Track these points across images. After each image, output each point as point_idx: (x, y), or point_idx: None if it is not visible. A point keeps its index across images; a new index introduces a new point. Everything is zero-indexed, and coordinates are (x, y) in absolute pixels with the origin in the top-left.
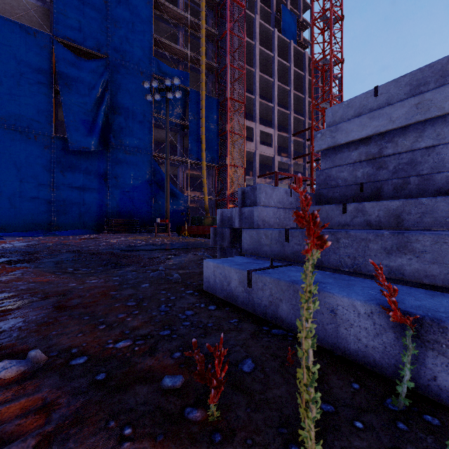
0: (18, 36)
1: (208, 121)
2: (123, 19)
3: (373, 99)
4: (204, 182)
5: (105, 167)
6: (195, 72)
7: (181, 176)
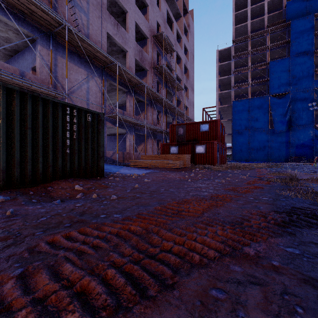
0: (258, 101)
1: None
2: (297, 72)
3: None
4: None
5: (289, 136)
6: None
7: None
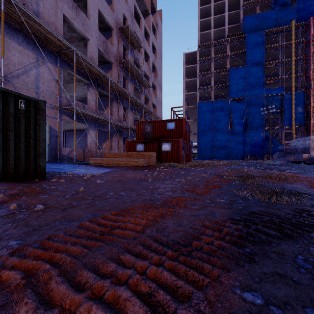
0: (220, 104)
1: (297, 105)
2: (252, 80)
3: (294, 141)
4: (293, 136)
5: (245, 136)
6: (289, 81)
7: (280, 134)
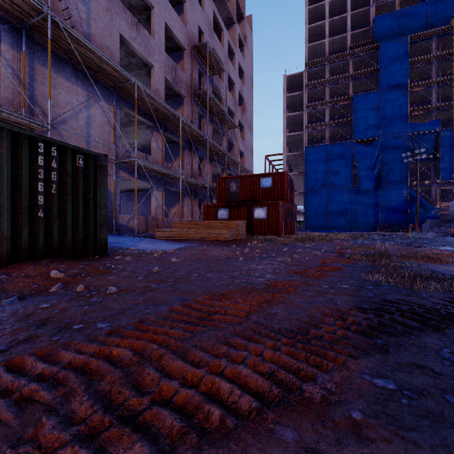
0: (339, 148)
1: None
2: (388, 112)
3: None
4: None
5: (377, 196)
6: (448, 111)
7: (433, 192)
